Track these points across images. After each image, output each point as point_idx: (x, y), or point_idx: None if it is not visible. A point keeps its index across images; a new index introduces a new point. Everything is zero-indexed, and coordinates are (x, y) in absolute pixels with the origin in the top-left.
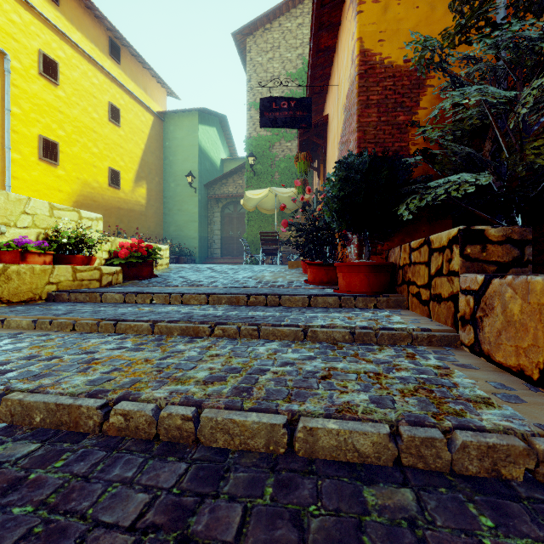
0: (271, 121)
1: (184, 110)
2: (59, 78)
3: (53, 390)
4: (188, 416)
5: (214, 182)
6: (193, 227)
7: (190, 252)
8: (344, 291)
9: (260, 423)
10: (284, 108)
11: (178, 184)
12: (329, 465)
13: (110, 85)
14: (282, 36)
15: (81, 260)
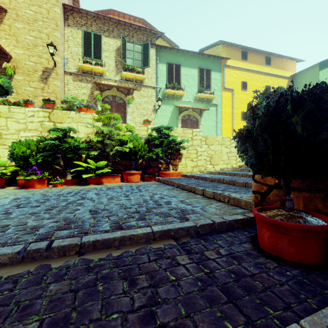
0: None
1: (307, 68)
2: (247, 87)
3: None
4: None
5: None
6: None
7: None
8: None
9: None
10: None
11: None
12: None
13: (265, 78)
14: None
15: None
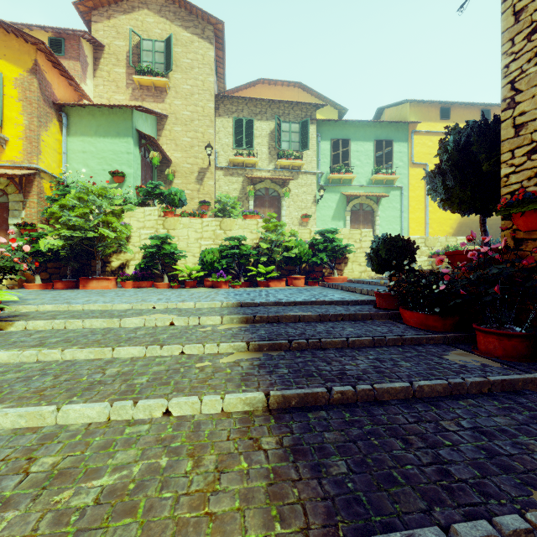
0: None
1: None
2: None
3: None
4: None
5: None
6: None
7: None
8: None
9: None
10: None
11: None
12: None
13: None
14: None
15: None
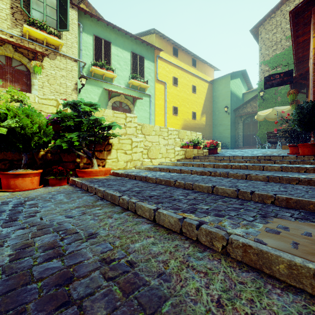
0: (270, 85)
1: (222, 76)
2: (177, 83)
3: (221, 164)
4: (245, 165)
5: (238, 107)
6: (227, 132)
7: (226, 145)
8: (300, 155)
9: (258, 166)
10: (277, 78)
11: (219, 112)
12: (269, 171)
13: (192, 78)
14: (283, 17)
15: (198, 148)
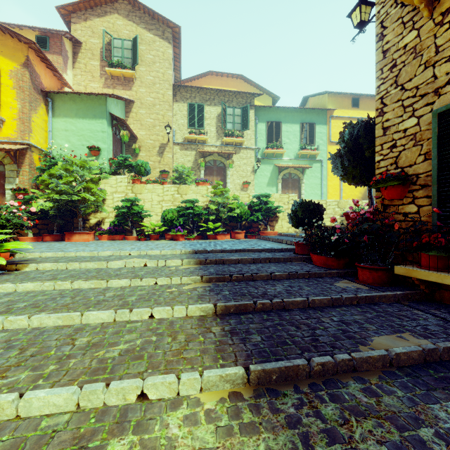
0: None
1: None
2: None
3: None
4: None
5: None
6: None
7: None
8: None
9: None
10: None
11: None
12: None
13: None
14: None
15: None
